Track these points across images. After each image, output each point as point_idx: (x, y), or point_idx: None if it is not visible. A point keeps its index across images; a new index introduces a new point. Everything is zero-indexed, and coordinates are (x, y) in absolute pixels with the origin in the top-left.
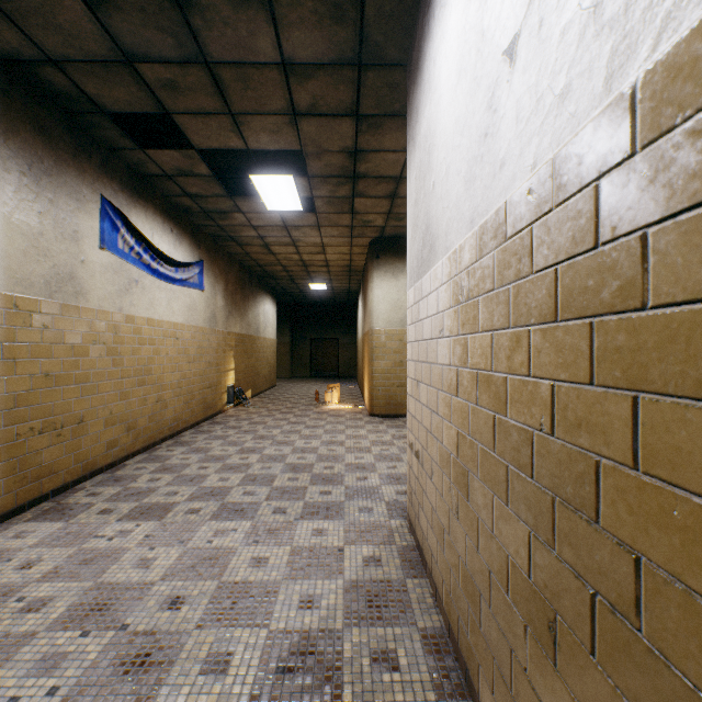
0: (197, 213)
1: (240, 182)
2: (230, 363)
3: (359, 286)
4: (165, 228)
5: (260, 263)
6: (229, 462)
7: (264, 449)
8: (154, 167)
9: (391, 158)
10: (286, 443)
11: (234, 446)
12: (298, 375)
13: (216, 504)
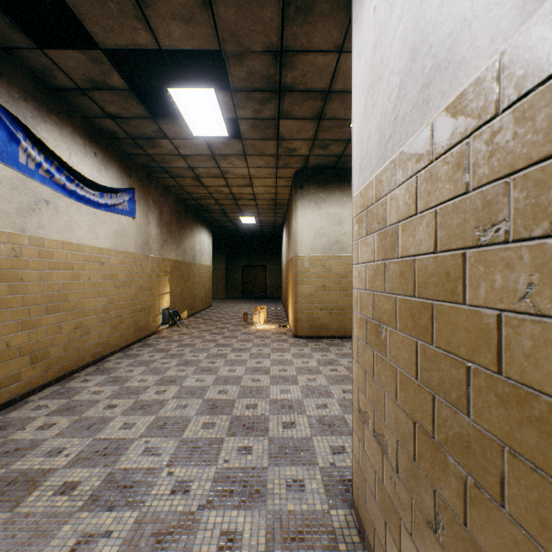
0: (124, 139)
1: (165, 106)
2: (165, 287)
3: (283, 220)
4: (86, 151)
5: (194, 197)
6: (143, 397)
7: (186, 378)
8: (62, 76)
9: (320, 62)
10: (210, 371)
11: (154, 375)
12: (232, 296)
13: (103, 472)
